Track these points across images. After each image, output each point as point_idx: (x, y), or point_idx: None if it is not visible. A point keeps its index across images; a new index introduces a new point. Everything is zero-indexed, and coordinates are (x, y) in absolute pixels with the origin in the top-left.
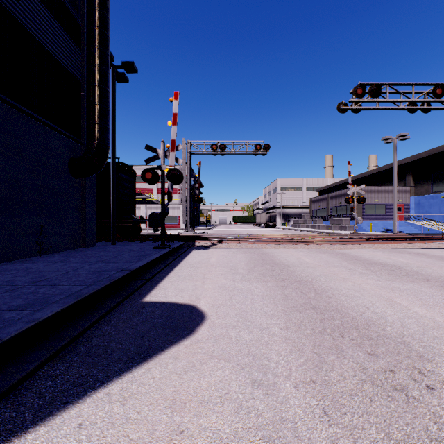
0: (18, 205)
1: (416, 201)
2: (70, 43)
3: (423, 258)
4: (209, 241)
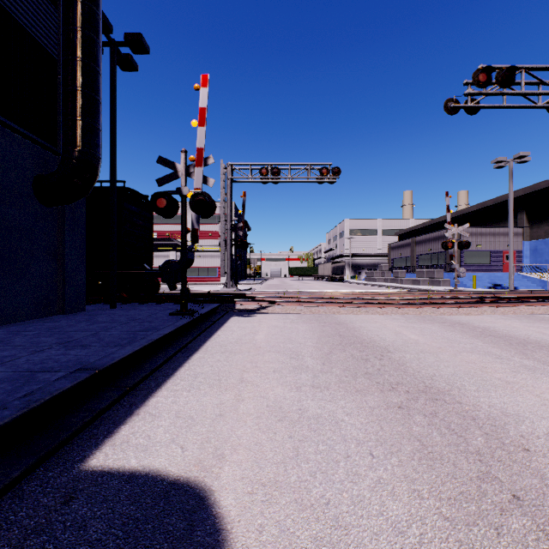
0: None
1: (532, 247)
2: None
3: None
4: (256, 302)
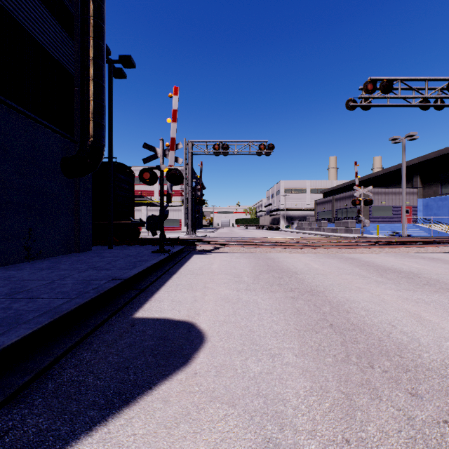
0: (3, 206)
1: (424, 203)
2: (62, 34)
3: (440, 264)
4: (211, 244)
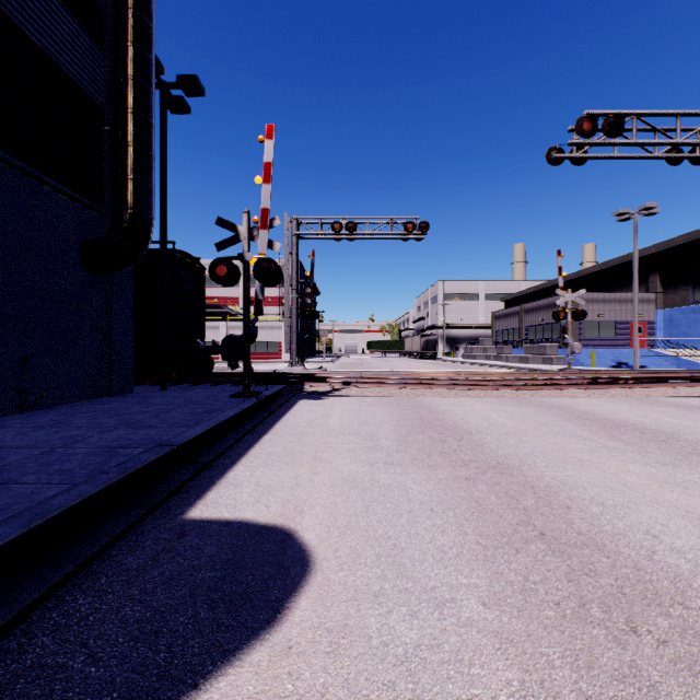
0: None
1: (666, 317)
2: (83, 38)
3: None
4: (328, 383)
